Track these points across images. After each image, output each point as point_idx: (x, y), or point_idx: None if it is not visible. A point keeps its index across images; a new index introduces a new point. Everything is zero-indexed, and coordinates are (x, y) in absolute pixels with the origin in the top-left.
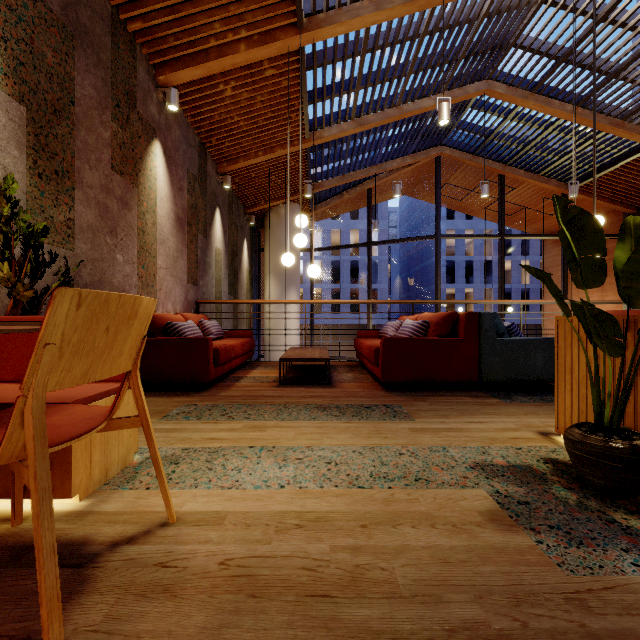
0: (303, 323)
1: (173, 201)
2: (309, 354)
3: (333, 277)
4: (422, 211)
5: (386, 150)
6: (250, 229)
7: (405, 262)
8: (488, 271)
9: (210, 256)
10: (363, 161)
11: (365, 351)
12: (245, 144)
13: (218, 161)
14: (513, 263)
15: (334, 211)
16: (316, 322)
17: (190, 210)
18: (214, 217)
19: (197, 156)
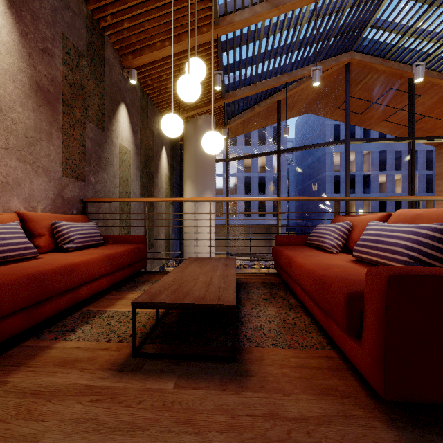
0: (223, 224)
1: (26, 60)
2: (201, 282)
3: (245, 189)
4: (314, 138)
5: (298, 53)
6: (170, 140)
7: (300, 178)
8: (367, 183)
9: (110, 152)
10: (274, 70)
11: (301, 278)
12: (147, 27)
13: (122, 52)
14: (388, 177)
15: (246, 127)
16: (233, 223)
17: (69, 88)
18: (117, 112)
19: (85, 30)
